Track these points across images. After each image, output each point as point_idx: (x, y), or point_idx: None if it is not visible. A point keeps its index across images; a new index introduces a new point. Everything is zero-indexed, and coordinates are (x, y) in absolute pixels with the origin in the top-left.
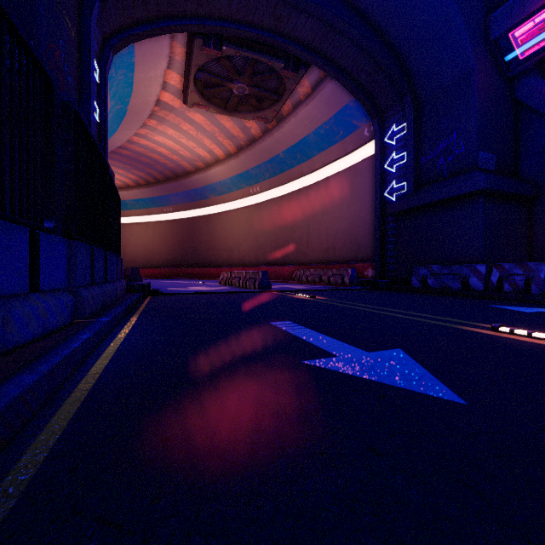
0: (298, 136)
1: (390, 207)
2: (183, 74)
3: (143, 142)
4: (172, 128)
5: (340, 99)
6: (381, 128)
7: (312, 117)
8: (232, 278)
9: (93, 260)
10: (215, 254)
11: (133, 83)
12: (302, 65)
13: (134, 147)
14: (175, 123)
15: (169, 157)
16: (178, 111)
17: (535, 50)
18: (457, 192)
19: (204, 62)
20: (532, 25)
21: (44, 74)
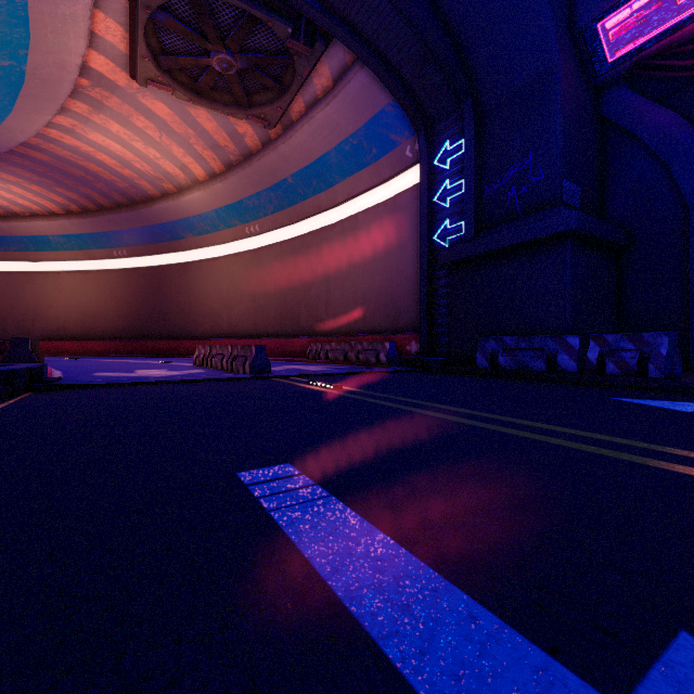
0: (314, 153)
1: (443, 255)
2: (127, 25)
3: (69, 141)
4: (117, 121)
5: (373, 100)
6: (430, 145)
7: (333, 125)
8: (213, 355)
9: None
10: (193, 320)
11: (28, 19)
12: (320, 37)
13: (55, 149)
14: (122, 113)
15: (118, 170)
16: (125, 92)
17: (631, 49)
18: (538, 233)
19: (160, 3)
20: (631, 12)
21: None
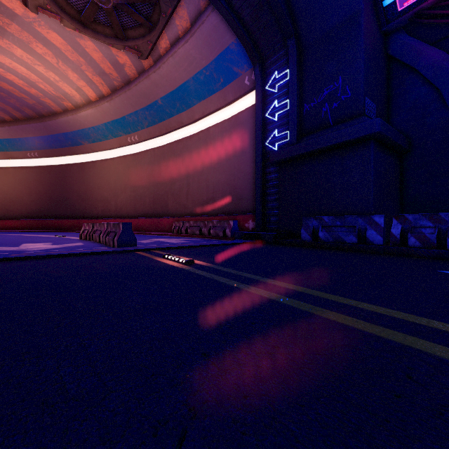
0: (177, 81)
1: (273, 155)
2: None
3: None
4: (20, 46)
5: (221, 39)
6: (263, 75)
7: (191, 59)
8: (94, 231)
9: None
10: (89, 204)
11: None
12: None
13: None
14: (23, 39)
15: (26, 89)
16: (22, 20)
17: (413, 2)
18: (348, 136)
19: None
20: None
21: None
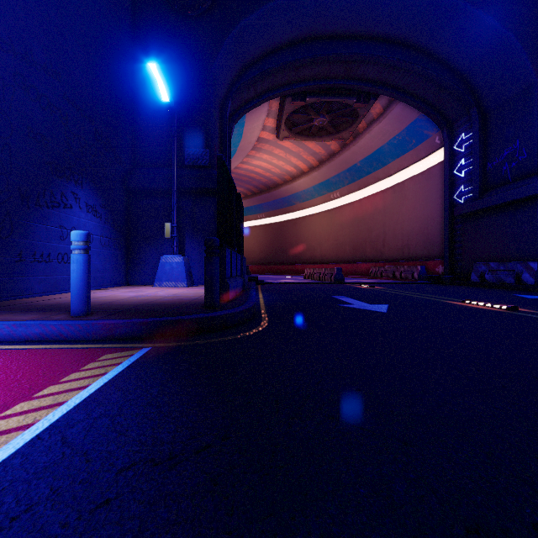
0: (373, 148)
1: (456, 210)
2: (276, 118)
3: (244, 166)
4: (266, 154)
5: (410, 115)
6: (451, 136)
7: (385, 132)
8: (314, 273)
9: (243, 263)
10: (299, 253)
11: (242, 133)
12: (372, 97)
13: (238, 171)
14: (269, 150)
15: (263, 174)
16: (271, 142)
17: None
18: (515, 196)
19: (293, 110)
20: None
21: (234, 189)
